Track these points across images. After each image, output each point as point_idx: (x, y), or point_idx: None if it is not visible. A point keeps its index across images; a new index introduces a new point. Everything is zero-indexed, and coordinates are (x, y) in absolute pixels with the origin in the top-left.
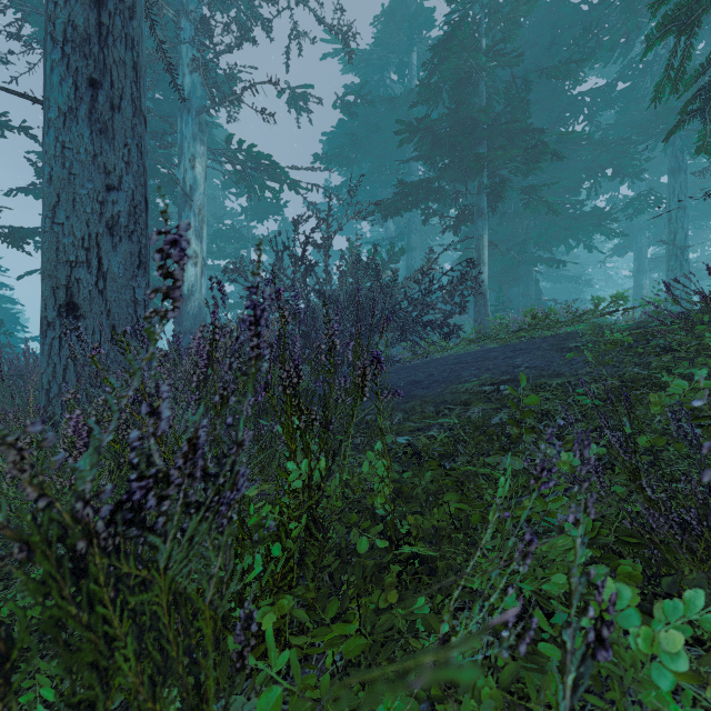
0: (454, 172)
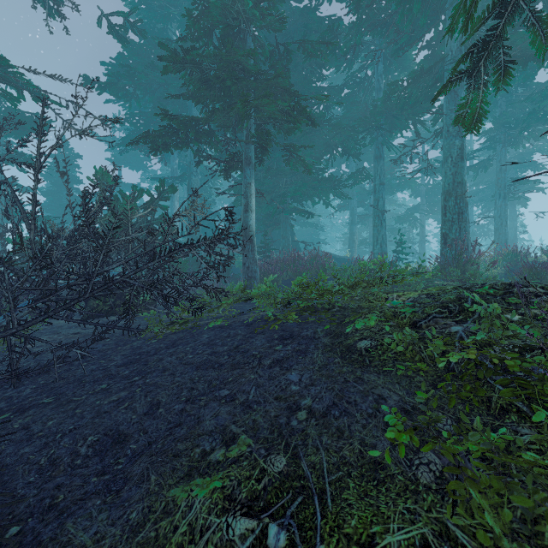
0: (224, 117)
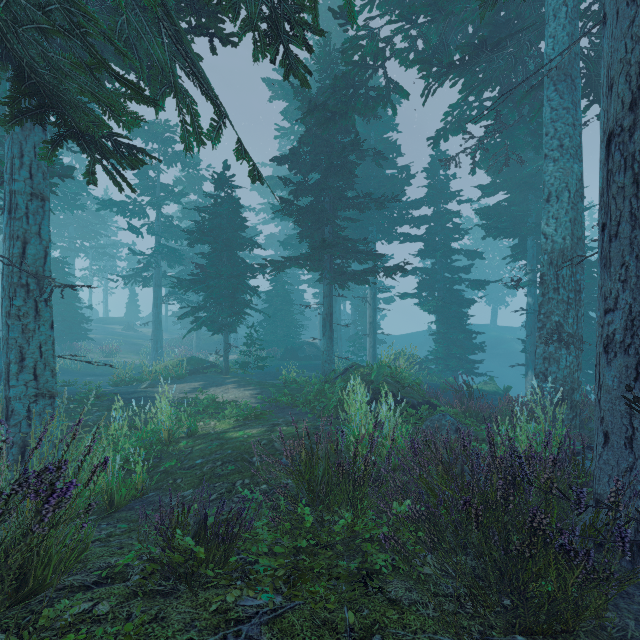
0: None
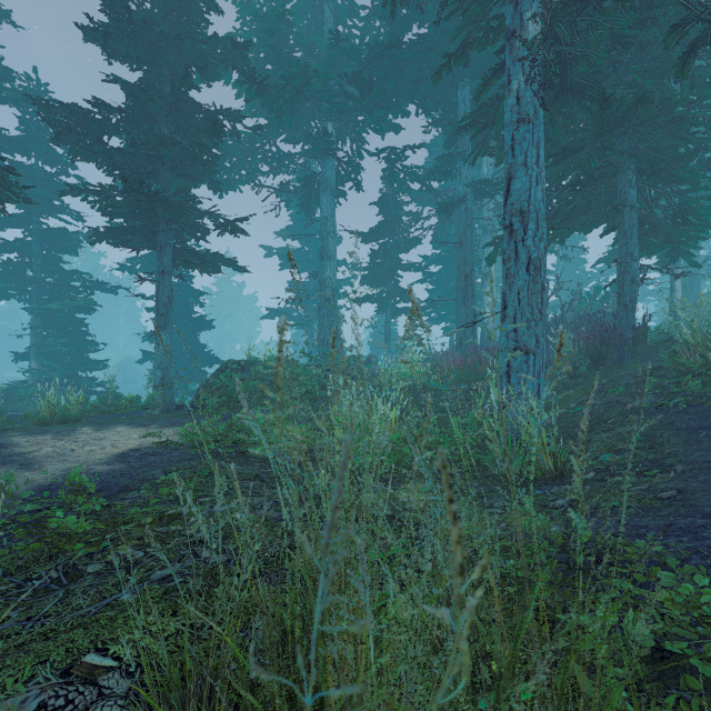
0: None
